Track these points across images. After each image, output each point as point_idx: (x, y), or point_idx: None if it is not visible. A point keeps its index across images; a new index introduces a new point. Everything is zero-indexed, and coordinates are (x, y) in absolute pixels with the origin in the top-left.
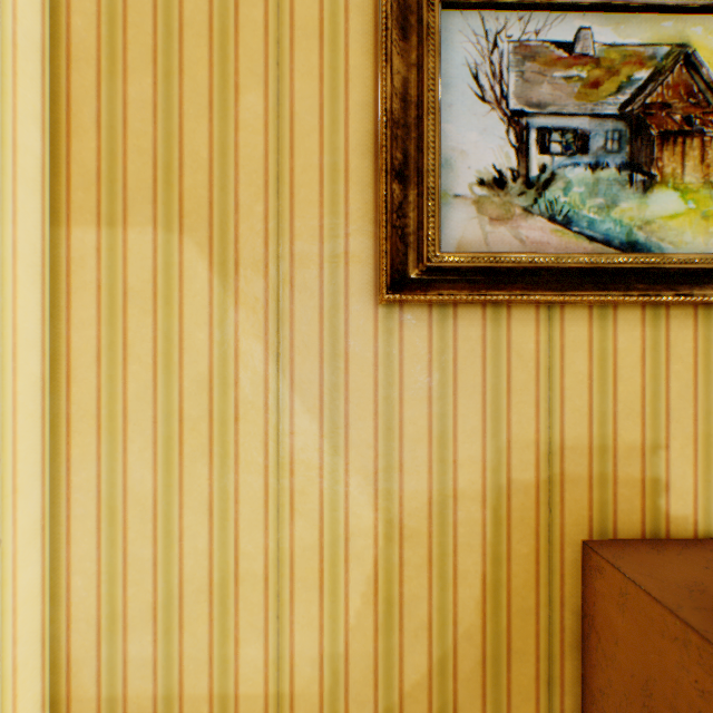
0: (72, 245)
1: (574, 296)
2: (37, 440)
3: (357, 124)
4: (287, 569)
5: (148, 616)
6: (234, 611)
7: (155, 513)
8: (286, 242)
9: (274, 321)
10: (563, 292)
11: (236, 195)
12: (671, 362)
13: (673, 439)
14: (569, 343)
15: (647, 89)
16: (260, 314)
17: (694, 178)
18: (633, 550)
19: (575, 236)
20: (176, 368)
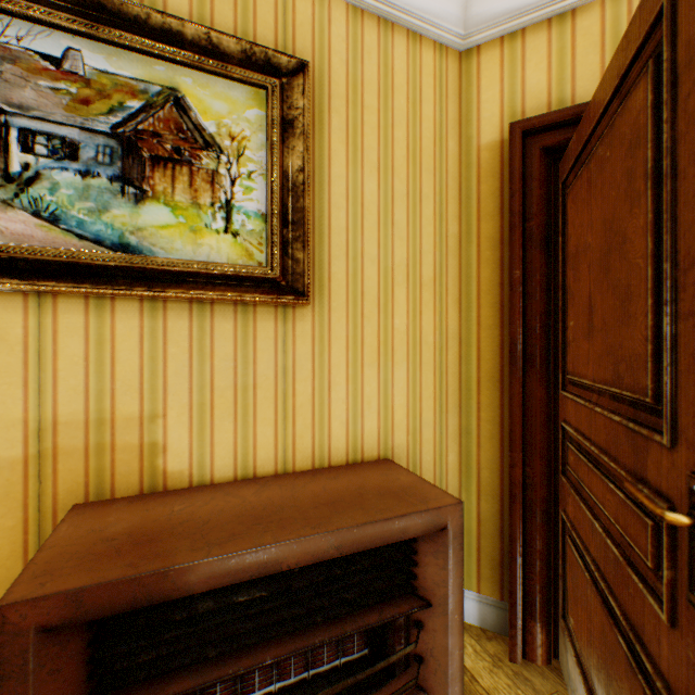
0: None
1: (44, 286)
2: None
3: None
4: None
5: None
6: None
7: None
8: None
9: None
10: (31, 282)
11: None
12: (170, 346)
13: (172, 409)
14: (65, 329)
15: (141, 118)
16: None
17: (186, 199)
18: (108, 506)
19: (65, 233)
20: None
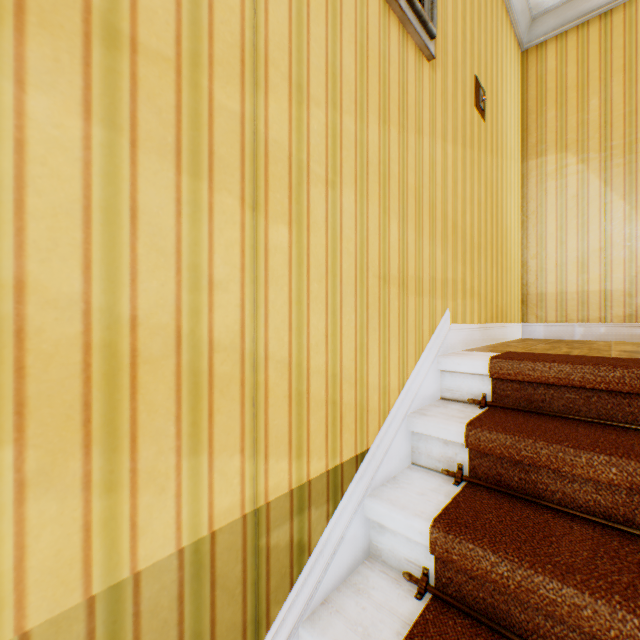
0: (527, 167)
1: None
2: (519, 221)
3: (639, 94)
4: (608, 250)
5: (553, 269)
6: (585, 265)
7: (555, 238)
8: (607, 143)
9: (602, 170)
10: None
11: (586, 134)
12: None
13: None
14: None
15: None
16: (596, 170)
17: None
18: None
19: None
20: (563, 194)
